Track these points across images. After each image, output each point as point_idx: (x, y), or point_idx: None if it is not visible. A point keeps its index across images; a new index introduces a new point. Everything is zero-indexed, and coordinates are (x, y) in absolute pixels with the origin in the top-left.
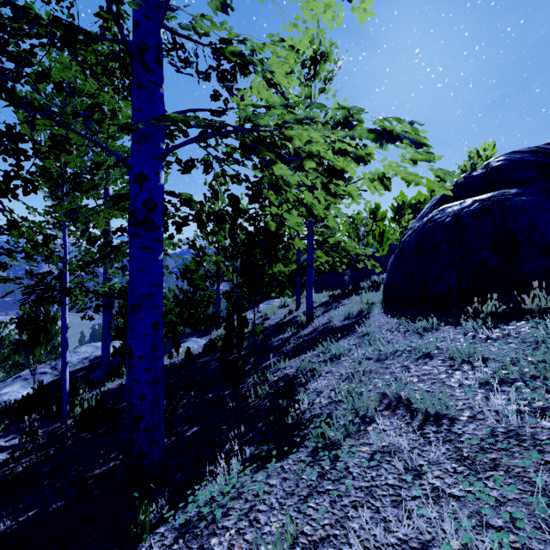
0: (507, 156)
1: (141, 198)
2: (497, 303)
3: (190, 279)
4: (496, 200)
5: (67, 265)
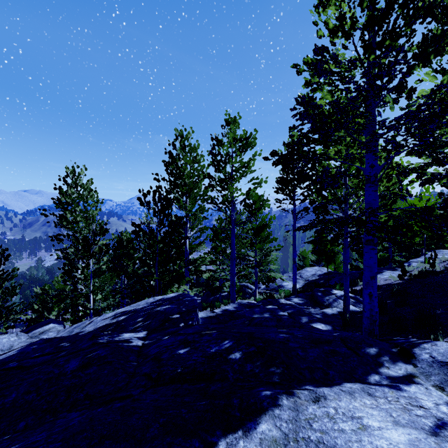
0: None
1: None
2: None
3: None
4: None
5: None
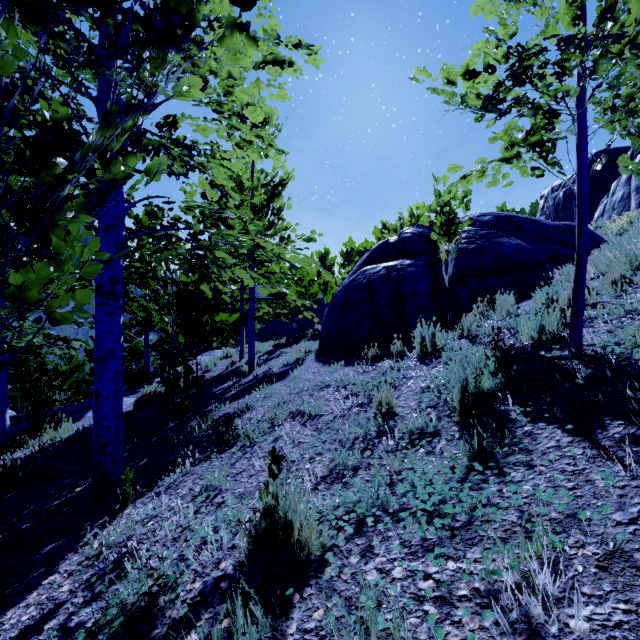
0: (413, 230)
1: (107, 275)
2: (377, 349)
3: None
4: (395, 269)
5: None
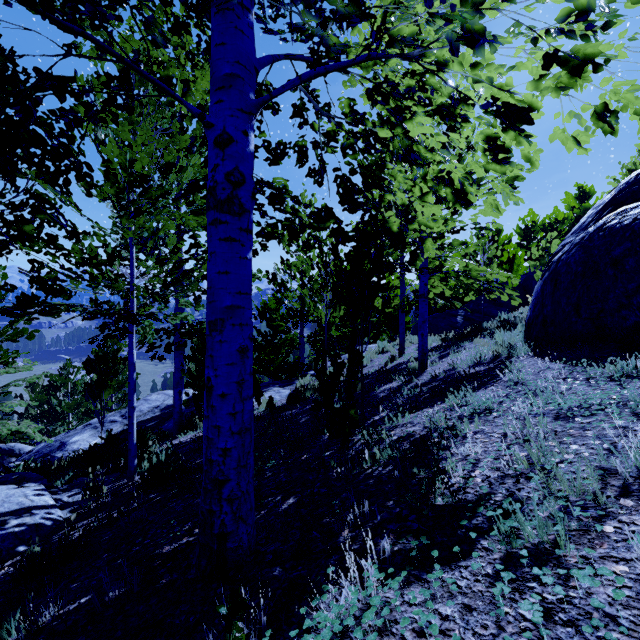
0: None
1: (223, 169)
2: None
3: (269, 320)
4: None
5: (134, 291)
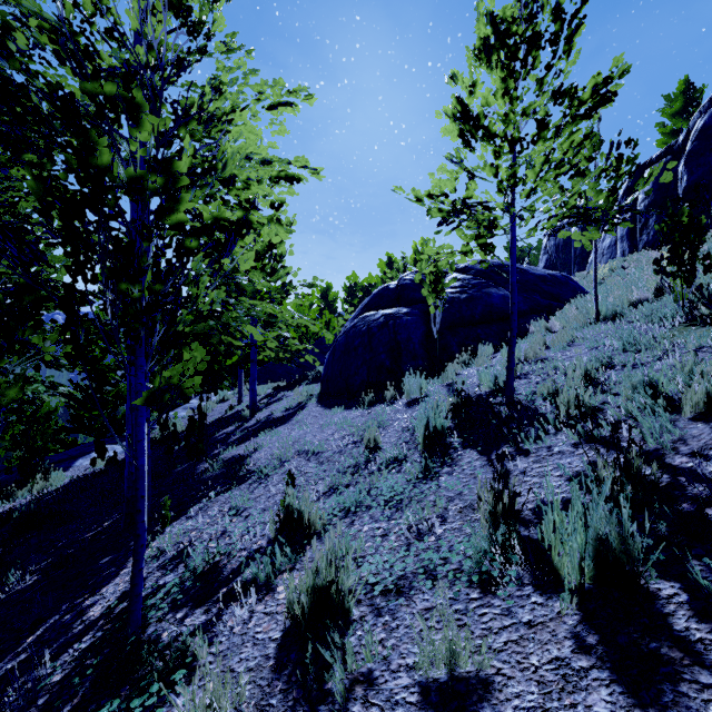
0: (412, 276)
1: None
2: (373, 394)
3: (91, 371)
4: (392, 317)
5: None
